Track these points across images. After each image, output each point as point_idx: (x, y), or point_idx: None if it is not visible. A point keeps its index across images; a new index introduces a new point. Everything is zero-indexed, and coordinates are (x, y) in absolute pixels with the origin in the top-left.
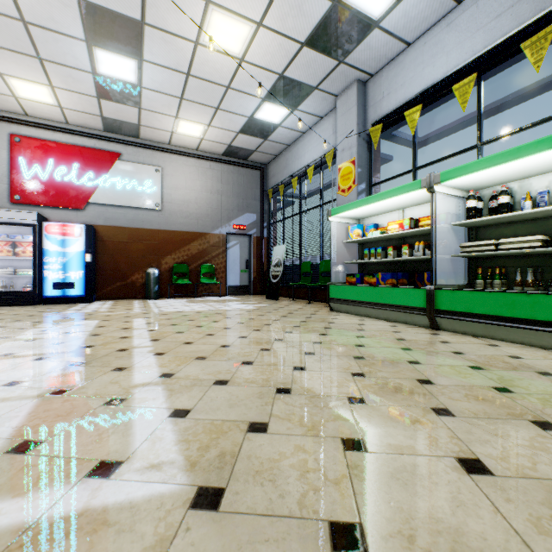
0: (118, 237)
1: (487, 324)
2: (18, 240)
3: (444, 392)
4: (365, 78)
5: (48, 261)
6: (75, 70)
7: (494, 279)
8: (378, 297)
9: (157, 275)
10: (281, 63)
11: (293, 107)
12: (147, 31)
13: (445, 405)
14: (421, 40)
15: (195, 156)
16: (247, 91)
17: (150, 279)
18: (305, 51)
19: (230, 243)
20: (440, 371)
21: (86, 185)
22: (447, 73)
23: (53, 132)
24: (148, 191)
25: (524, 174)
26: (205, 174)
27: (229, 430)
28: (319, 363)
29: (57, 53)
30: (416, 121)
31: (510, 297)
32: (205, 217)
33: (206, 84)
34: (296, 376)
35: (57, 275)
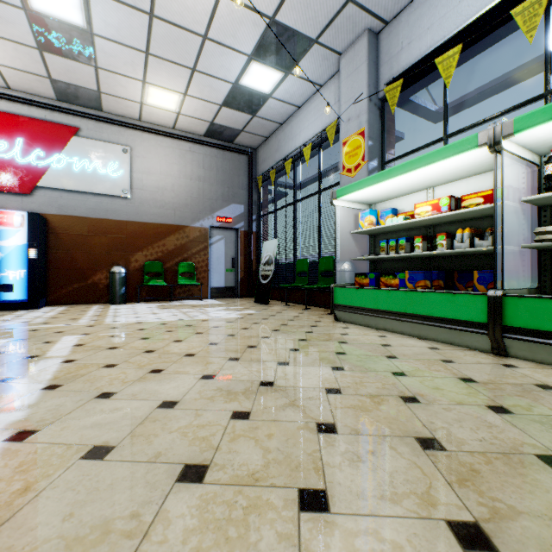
0: (76, 229)
1: None
2: None
3: None
4: (377, 26)
5: None
6: None
7: None
8: (405, 306)
9: (124, 275)
10: None
11: (287, 70)
12: None
13: None
14: None
15: (171, 136)
16: (229, 44)
17: (115, 280)
18: None
19: (214, 238)
20: None
21: (34, 164)
22: None
23: None
24: (114, 175)
25: None
26: (184, 157)
27: None
28: (355, 471)
29: None
30: (452, 68)
31: None
32: (184, 208)
33: (176, 31)
34: None
35: None
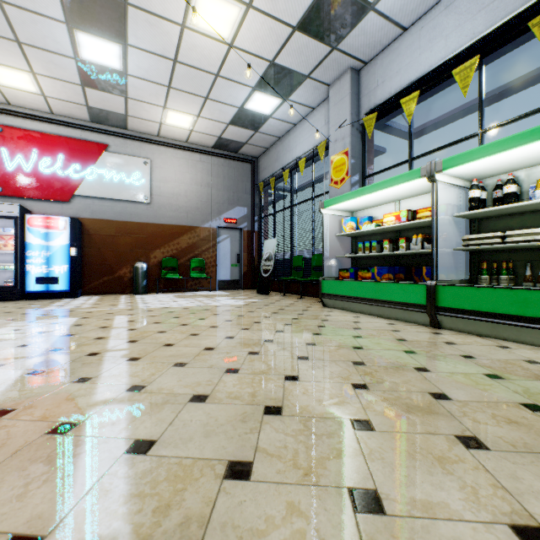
0: (105, 231)
1: (495, 323)
2: None
3: (466, 412)
4: (358, 66)
5: (31, 255)
6: (56, 55)
7: (501, 274)
8: (373, 293)
9: (145, 269)
10: (272, 49)
11: (284, 97)
12: (131, 12)
13: (472, 432)
14: (418, 24)
15: (184, 148)
16: (236, 80)
17: (138, 274)
18: (297, 36)
19: (221, 237)
20: (454, 381)
21: (72, 176)
22: (446, 57)
23: (37, 122)
24: (136, 184)
25: (533, 161)
26: (195, 167)
27: (201, 476)
28: (314, 371)
29: (36, 36)
30: (413, 108)
31: (521, 295)
32: (195, 211)
33: (194, 71)
34: (288, 389)
35: (40, 269)
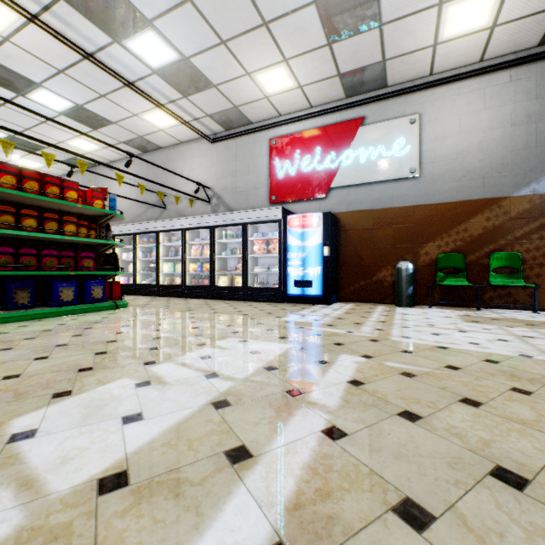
0: (361, 224)
1: None
2: (269, 237)
3: None
4: None
5: (290, 257)
6: (297, 13)
7: None
8: None
9: (410, 271)
10: None
11: None
12: None
13: None
14: None
15: (477, 73)
16: None
17: (400, 278)
18: None
19: None
20: None
21: (328, 168)
22: None
23: (300, 122)
24: (399, 155)
25: None
26: (498, 96)
27: None
28: None
29: None
30: None
31: None
32: (498, 171)
33: None
34: None
35: (297, 272)
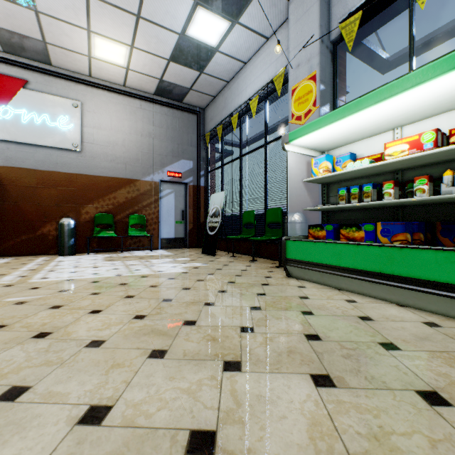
0: (24, 181)
1: None
2: None
3: None
4: None
5: None
6: None
7: None
8: (380, 264)
9: (72, 226)
10: None
11: (234, 18)
12: None
13: None
14: None
15: (122, 93)
16: None
17: (63, 232)
18: None
19: (164, 192)
20: None
21: None
22: None
23: None
24: (63, 128)
25: None
26: (135, 114)
27: None
28: None
29: None
30: None
31: None
32: (135, 162)
33: None
34: None
35: None
